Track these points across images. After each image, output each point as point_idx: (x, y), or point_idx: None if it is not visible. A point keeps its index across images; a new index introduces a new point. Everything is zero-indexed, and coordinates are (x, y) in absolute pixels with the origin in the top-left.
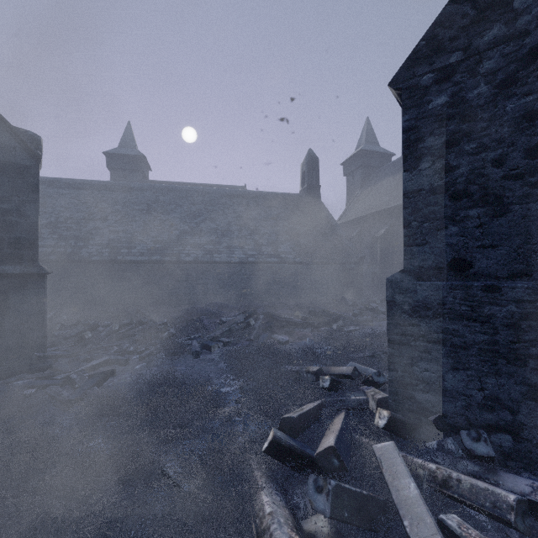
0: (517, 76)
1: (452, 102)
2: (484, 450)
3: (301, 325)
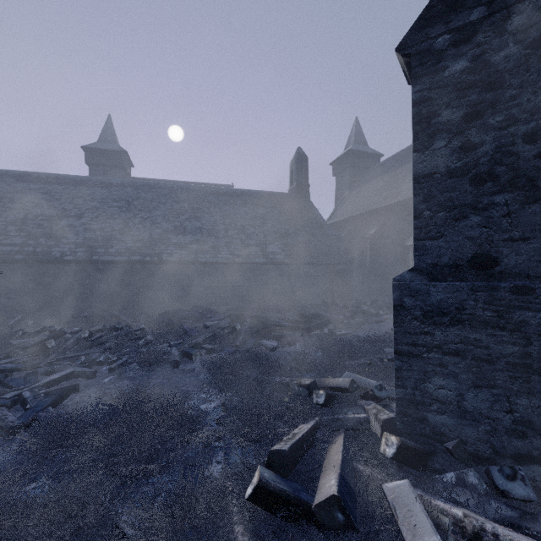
0: None
1: (473, 67)
2: (522, 491)
3: (290, 329)
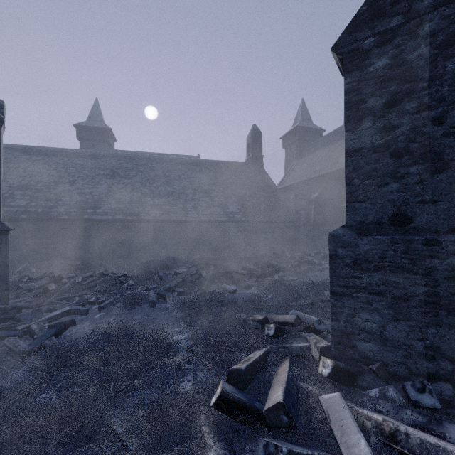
0: None
1: (393, 63)
2: (430, 401)
3: (247, 276)
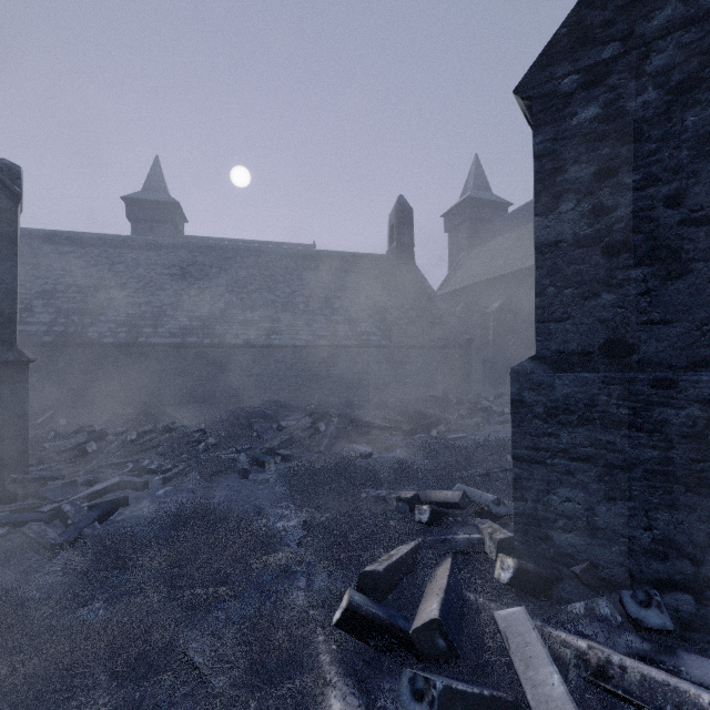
0: (701, 76)
1: (606, 114)
2: (658, 620)
3: (389, 431)
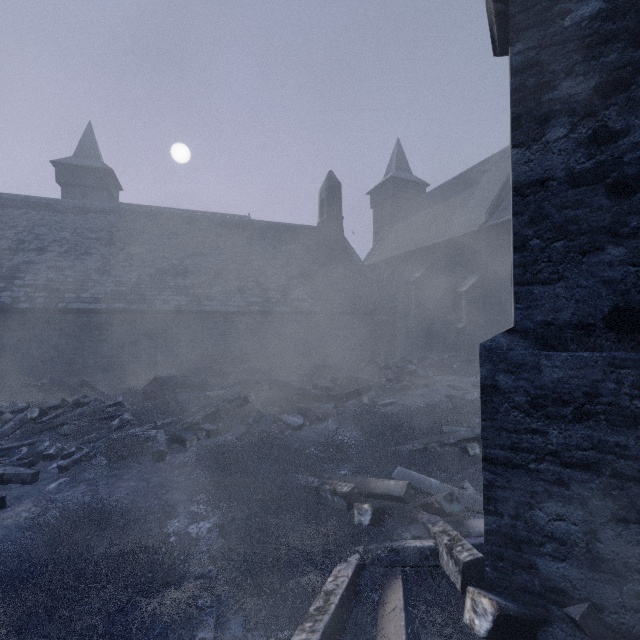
0: None
1: (613, 9)
2: None
3: (320, 399)
